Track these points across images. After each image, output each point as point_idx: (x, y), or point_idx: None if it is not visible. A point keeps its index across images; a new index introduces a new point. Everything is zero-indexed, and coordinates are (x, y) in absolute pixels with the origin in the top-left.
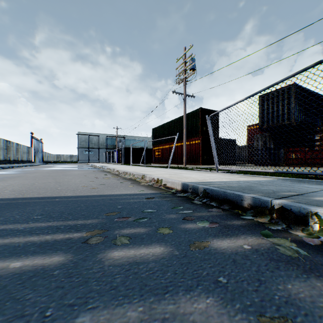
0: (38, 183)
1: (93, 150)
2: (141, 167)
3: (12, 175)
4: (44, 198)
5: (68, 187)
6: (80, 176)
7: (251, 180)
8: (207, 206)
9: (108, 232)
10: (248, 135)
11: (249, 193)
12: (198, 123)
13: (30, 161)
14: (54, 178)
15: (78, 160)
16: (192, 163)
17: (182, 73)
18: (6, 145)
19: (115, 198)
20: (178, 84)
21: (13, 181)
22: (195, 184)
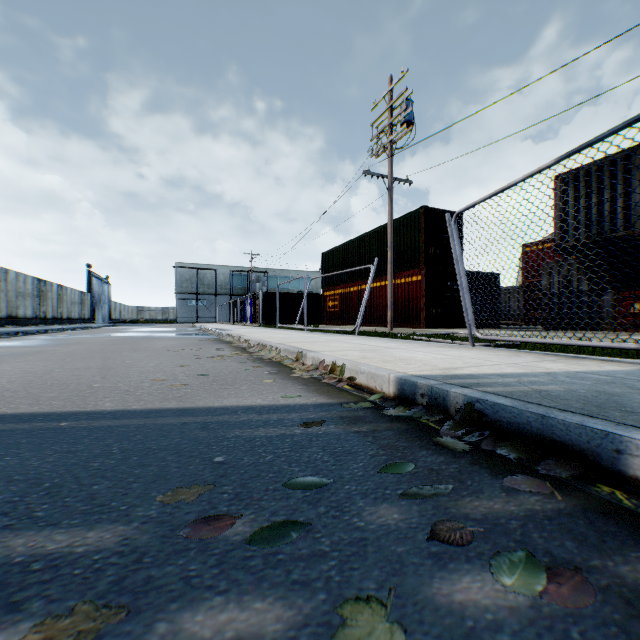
0: (60, 371)
1: (205, 297)
2: (297, 332)
3: (27, 349)
4: (35, 416)
5: (120, 382)
6: (164, 352)
7: (581, 370)
8: (492, 464)
9: (125, 627)
10: (524, 263)
11: (637, 425)
12: (418, 239)
13: (84, 319)
14: (105, 358)
15: (178, 318)
16: (404, 323)
17: (384, 132)
18: (39, 288)
19: (218, 422)
20: (376, 156)
21: (12, 365)
22: (436, 383)
